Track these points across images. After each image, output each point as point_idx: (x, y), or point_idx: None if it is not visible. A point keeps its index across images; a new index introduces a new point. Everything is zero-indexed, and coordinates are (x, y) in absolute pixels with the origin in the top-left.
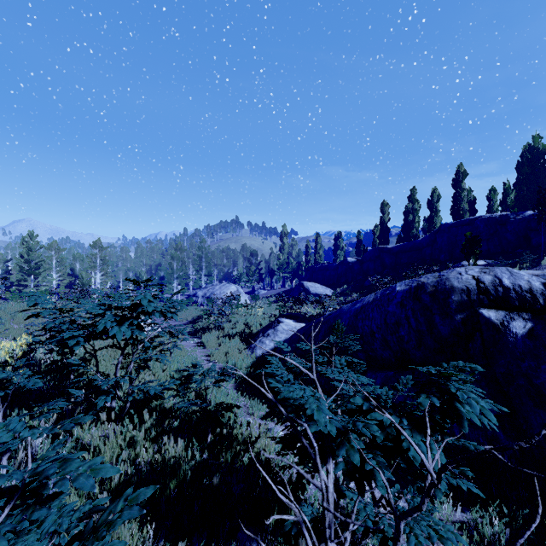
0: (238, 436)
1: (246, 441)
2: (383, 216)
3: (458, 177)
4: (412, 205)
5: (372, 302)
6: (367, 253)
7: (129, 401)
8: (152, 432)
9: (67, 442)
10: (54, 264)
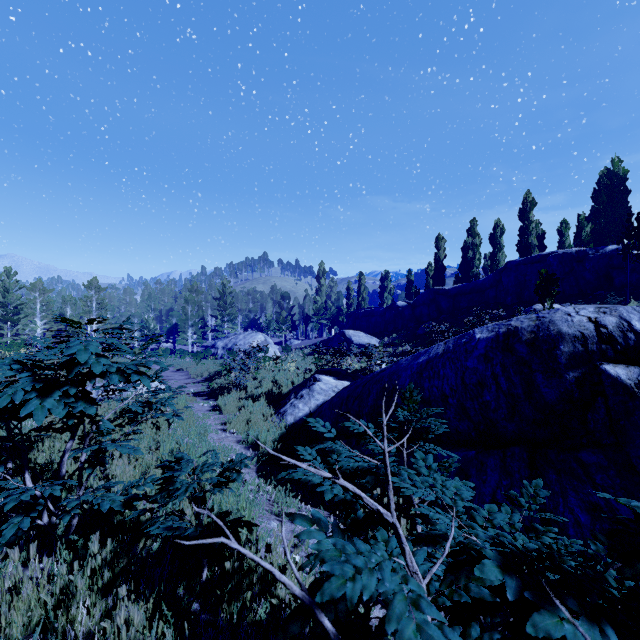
0: (253, 563)
1: (263, 577)
2: (438, 252)
3: (525, 206)
4: (472, 239)
5: (442, 354)
6: (420, 296)
7: (76, 515)
8: (105, 573)
9: None
10: (38, 309)
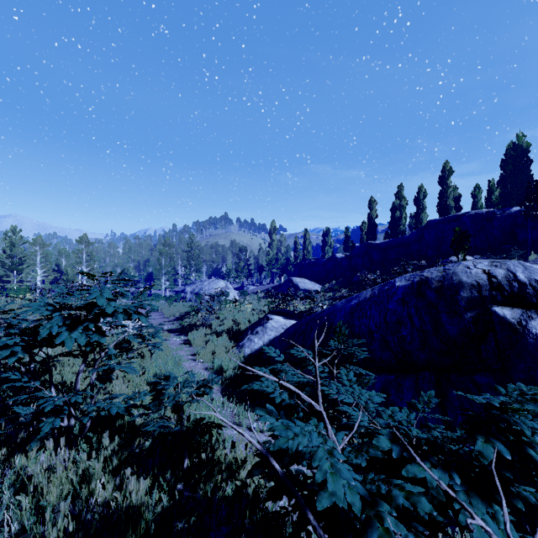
0: (221, 457)
1: (230, 466)
2: (371, 212)
3: (444, 174)
4: (399, 201)
5: (369, 299)
6: (355, 249)
7: (89, 419)
8: (113, 460)
9: (7, 475)
10: (38, 260)
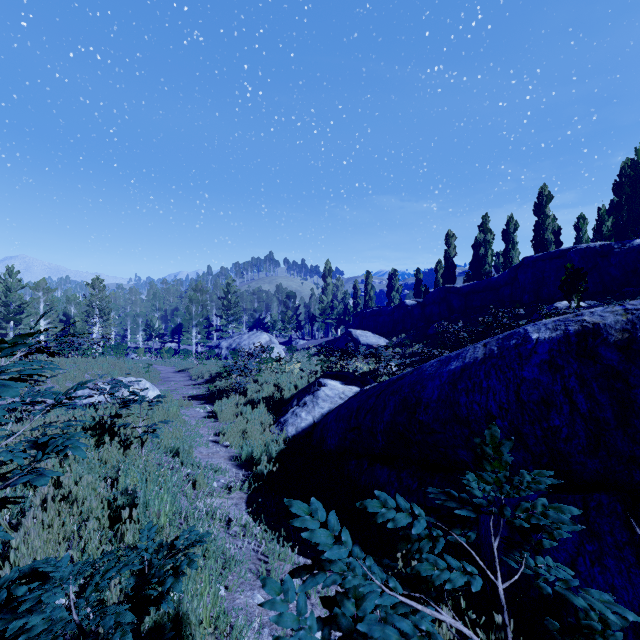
0: None
1: None
2: (448, 249)
3: (541, 200)
4: (484, 235)
5: (484, 360)
6: (430, 294)
7: None
8: None
9: None
10: (41, 308)
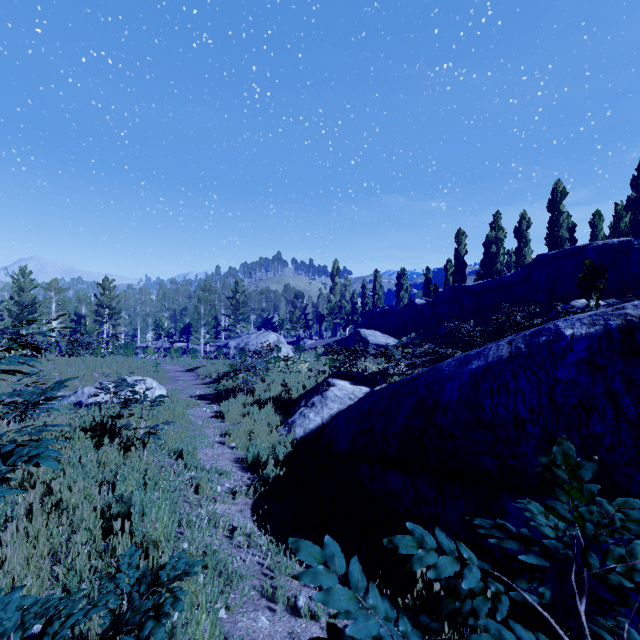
0: None
1: None
2: (459, 247)
3: (555, 196)
4: (495, 233)
5: (510, 358)
6: (440, 293)
7: None
8: None
9: None
10: (53, 308)
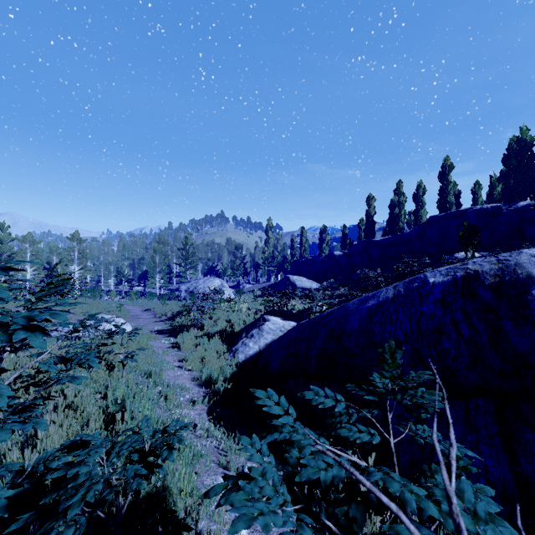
0: None
1: None
2: (369, 209)
3: (445, 169)
4: (398, 198)
5: (393, 299)
6: (354, 246)
7: None
8: None
9: None
10: (28, 258)
